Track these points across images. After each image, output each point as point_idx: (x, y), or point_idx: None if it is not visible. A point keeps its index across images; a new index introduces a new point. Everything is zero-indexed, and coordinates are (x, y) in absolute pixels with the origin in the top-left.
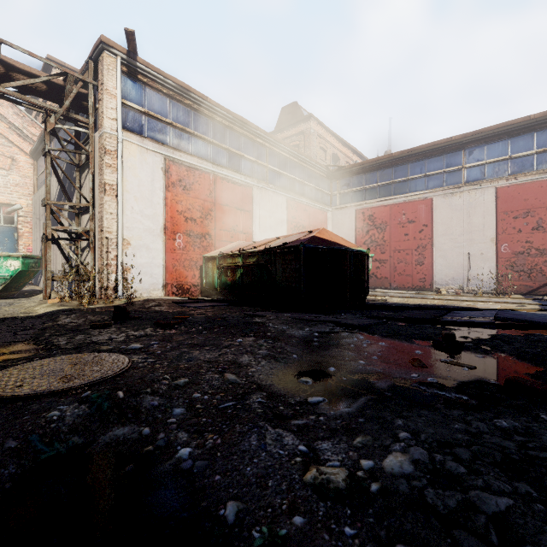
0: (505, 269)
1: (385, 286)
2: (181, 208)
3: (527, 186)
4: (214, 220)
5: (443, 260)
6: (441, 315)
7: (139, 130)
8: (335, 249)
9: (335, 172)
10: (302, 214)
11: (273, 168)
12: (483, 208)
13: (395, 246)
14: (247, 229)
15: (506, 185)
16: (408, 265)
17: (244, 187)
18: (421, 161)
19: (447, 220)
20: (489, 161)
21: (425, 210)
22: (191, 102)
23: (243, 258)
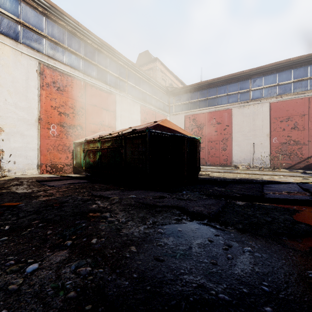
0: (275, 153)
1: (203, 164)
2: (55, 104)
3: (288, 102)
4: (84, 116)
5: (238, 147)
6: (262, 190)
7: (14, 36)
8: (176, 135)
9: (172, 91)
10: (150, 117)
11: (131, 84)
12: (262, 115)
13: (209, 138)
14: (111, 124)
15: (276, 101)
16: (217, 150)
17: (109, 94)
18: (225, 86)
19: (240, 122)
20: (265, 87)
21: (227, 116)
22: (64, 24)
23: (101, 143)
